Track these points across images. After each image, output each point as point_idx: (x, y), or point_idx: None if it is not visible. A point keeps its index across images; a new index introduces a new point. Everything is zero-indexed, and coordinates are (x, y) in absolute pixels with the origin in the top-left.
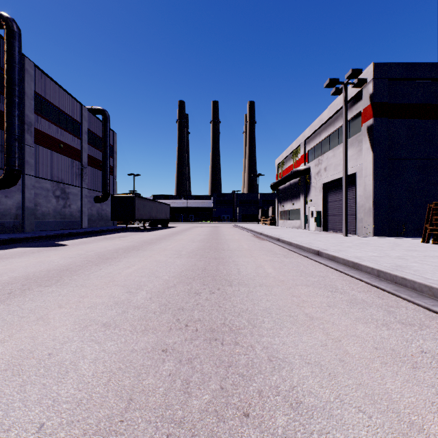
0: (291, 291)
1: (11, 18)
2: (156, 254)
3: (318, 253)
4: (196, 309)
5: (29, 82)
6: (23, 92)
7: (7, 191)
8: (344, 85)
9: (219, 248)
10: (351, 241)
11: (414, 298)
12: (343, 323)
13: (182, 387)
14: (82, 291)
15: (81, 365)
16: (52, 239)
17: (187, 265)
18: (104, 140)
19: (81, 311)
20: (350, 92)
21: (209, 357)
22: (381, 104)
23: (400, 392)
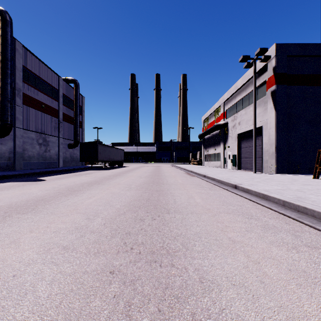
0: (216, 217)
1: (5, 11)
2: (112, 187)
3: (235, 187)
4: (140, 234)
5: (18, 58)
6: (14, 65)
7: (2, 139)
8: (254, 60)
9: (160, 182)
10: (259, 177)
11: (315, 224)
12: (260, 246)
13: (124, 310)
14: (51, 218)
15: (39, 286)
16: (35, 176)
17: (135, 196)
18: (75, 102)
19: (47, 235)
20: (258, 65)
21: (149, 279)
22: (281, 74)
23: (317, 315)
